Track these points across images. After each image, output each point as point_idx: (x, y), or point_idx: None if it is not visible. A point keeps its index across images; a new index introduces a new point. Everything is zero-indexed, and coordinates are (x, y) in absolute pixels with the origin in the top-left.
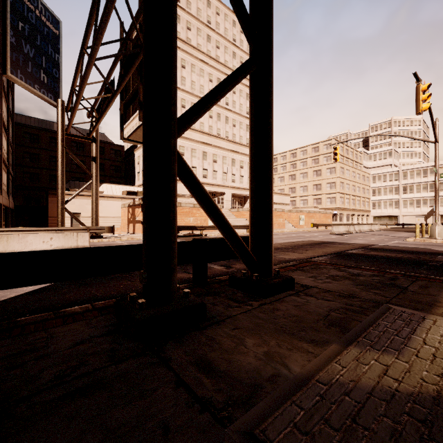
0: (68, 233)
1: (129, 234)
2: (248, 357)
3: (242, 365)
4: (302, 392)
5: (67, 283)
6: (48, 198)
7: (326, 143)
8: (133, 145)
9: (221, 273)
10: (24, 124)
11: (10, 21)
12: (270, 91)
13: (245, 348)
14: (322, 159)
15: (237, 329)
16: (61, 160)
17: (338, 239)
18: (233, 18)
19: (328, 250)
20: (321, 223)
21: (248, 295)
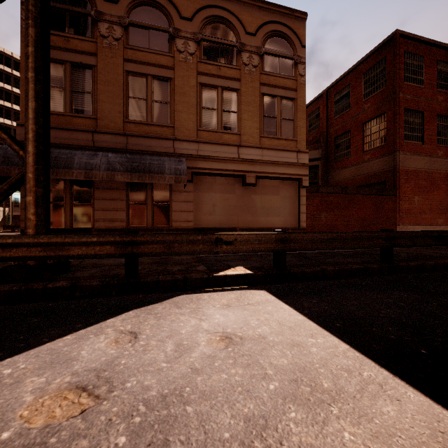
0: None
1: None
2: None
3: None
4: None
5: None
6: None
7: None
8: None
9: None
10: None
11: None
12: None
13: None
14: None
15: None
16: None
17: None
18: None
19: None
20: None
21: None
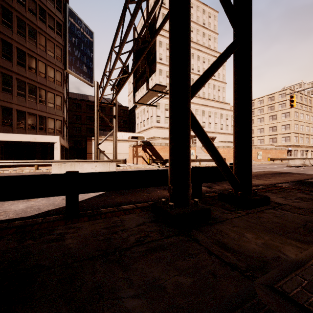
0: (105, 163)
1: (134, 165)
2: (251, 244)
3: (249, 248)
4: (301, 270)
5: (112, 192)
6: (87, 142)
7: (281, 93)
8: (134, 106)
9: (206, 191)
10: (73, 98)
11: (68, 38)
12: (251, 61)
13: (247, 239)
14: (277, 106)
15: (236, 227)
16: (97, 118)
17: (295, 170)
18: (203, 8)
19: (288, 178)
20: (277, 158)
21: (234, 206)
